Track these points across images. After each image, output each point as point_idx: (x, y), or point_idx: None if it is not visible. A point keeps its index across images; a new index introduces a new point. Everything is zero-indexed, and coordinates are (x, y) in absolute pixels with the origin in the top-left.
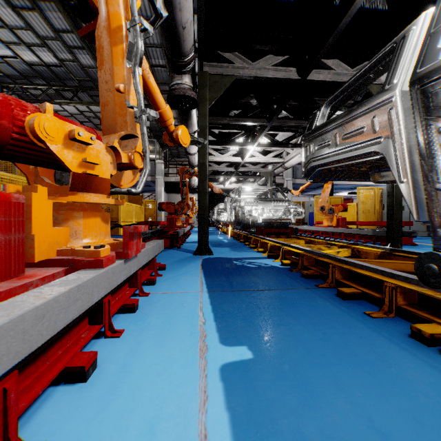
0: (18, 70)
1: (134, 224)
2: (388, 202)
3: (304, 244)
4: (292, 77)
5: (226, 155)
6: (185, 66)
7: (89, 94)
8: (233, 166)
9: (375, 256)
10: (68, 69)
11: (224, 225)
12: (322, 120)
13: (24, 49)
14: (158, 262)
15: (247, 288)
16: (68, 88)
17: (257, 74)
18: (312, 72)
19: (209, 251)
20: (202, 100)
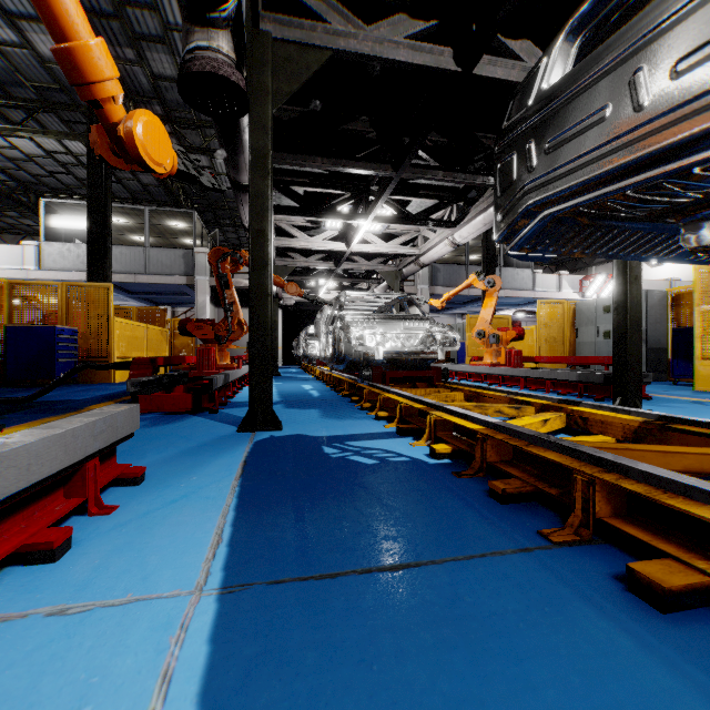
0: None
1: (126, 362)
2: (617, 320)
3: (462, 399)
4: (445, 66)
5: (318, 238)
6: (215, 4)
7: (63, 117)
8: (332, 260)
9: (626, 431)
10: (13, 62)
11: (317, 363)
12: (556, 78)
13: None
14: (123, 464)
15: (352, 559)
16: (17, 102)
17: (375, 52)
18: (483, 61)
19: (273, 420)
20: (258, 94)
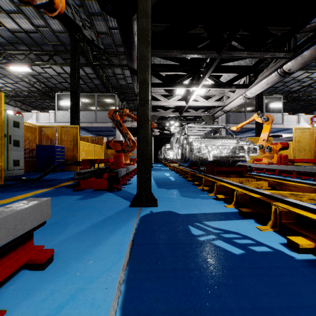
0: (5, 38)
1: (79, 161)
2: None
3: (267, 186)
4: None
5: (172, 100)
6: None
7: (63, 57)
8: (177, 112)
9: None
10: (43, 35)
11: (170, 162)
12: None
13: (5, 17)
14: (37, 246)
15: None
16: (45, 52)
17: None
18: None
19: (151, 199)
20: None
